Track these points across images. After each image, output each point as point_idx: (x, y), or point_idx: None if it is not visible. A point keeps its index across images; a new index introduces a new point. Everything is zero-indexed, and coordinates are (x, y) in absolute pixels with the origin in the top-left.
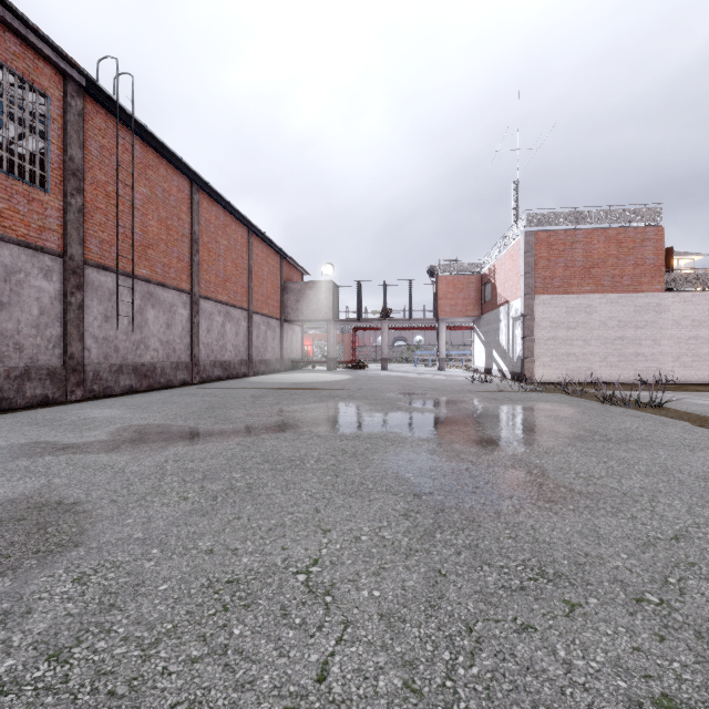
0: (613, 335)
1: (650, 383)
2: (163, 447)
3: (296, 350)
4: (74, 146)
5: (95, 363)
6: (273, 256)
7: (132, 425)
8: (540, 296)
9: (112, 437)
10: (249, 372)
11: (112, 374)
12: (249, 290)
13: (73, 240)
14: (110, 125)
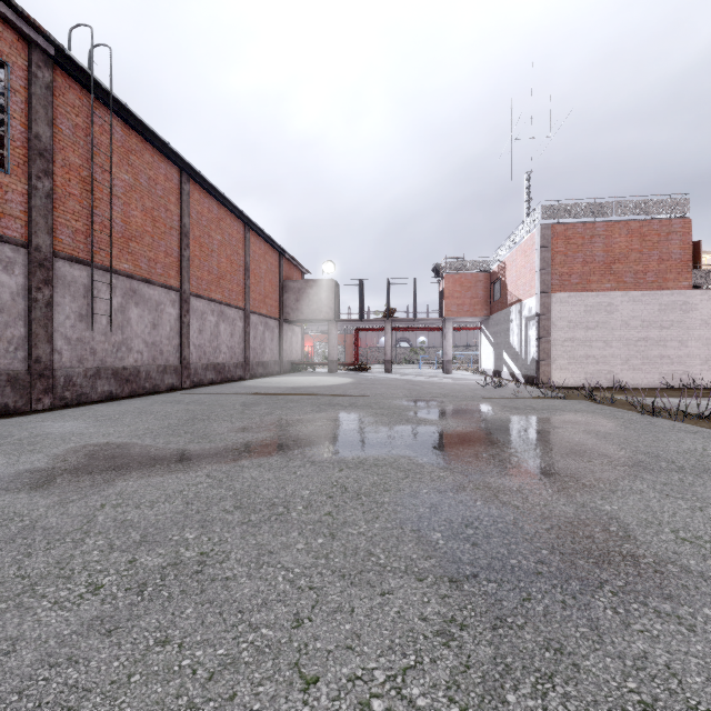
0: (635, 335)
1: (677, 388)
2: (109, 480)
3: (296, 352)
4: (41, 123)
5: (68, 367)
6: (271, 253)
7: (87, 445)
8: (556, 294)
9: (53, 463)
10: (246, 375)
11: (88, 380)
12: (246, 289)
13: (40, 229)
14: (85, 103)
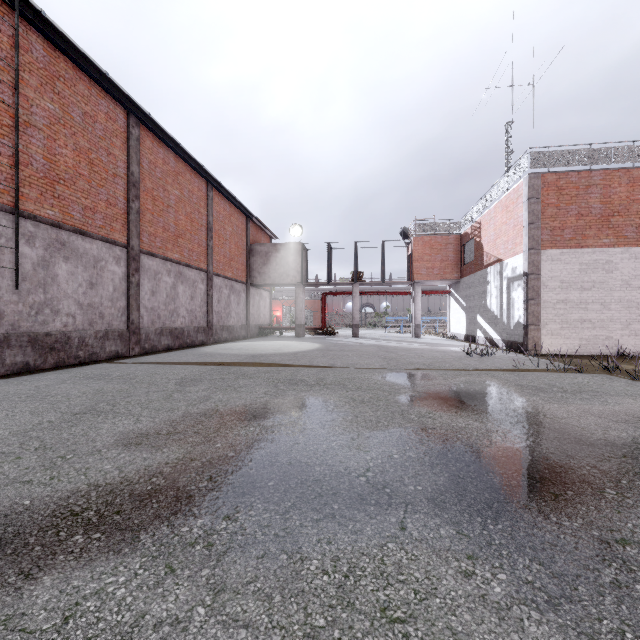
0: (638, 297)
1: None
2: None
3: (264, 316)
4: None
5: None
6: (237, 215)
7: None
8: (547, 250)
9: None
10: (208, 340)
11: None
12: (208, 250)
13: None
14: None
